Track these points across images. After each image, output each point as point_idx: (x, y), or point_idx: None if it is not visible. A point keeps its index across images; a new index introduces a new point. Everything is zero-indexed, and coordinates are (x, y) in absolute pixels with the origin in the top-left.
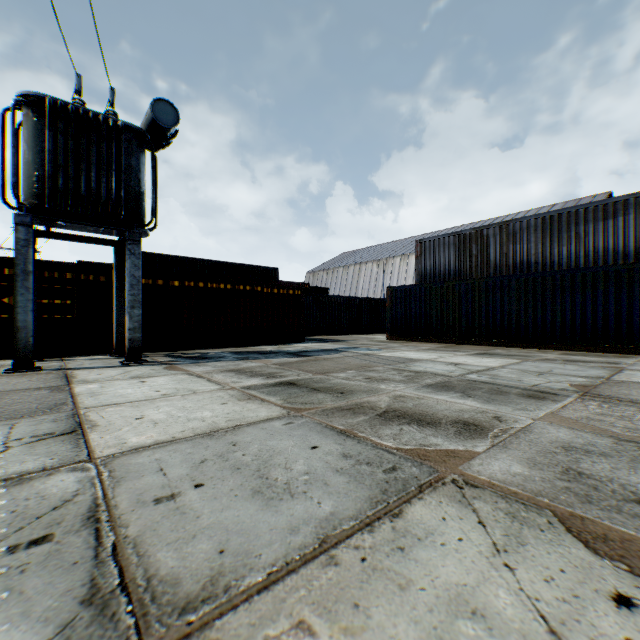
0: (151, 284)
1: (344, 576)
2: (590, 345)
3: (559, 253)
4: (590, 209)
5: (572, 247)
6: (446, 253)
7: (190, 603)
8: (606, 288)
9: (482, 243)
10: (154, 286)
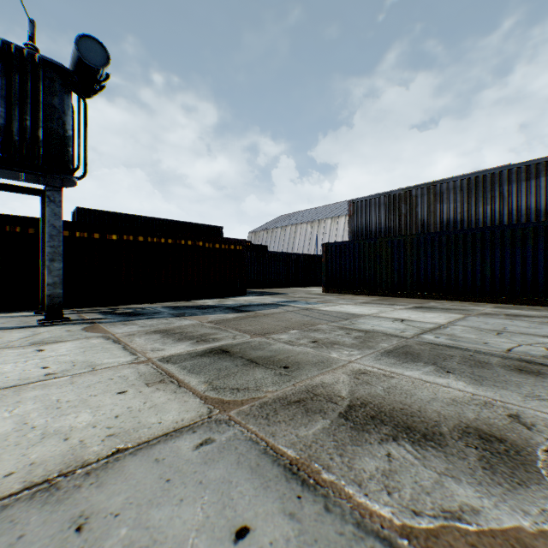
0: (87, 237)
1: None
2: (519, 298)
3: (484, 212)
4: (513, 170)
5: (496, 206)
6: (377, 212)
7: None
8: (535, 243)
9: (411, 203)
10: (90, 239)
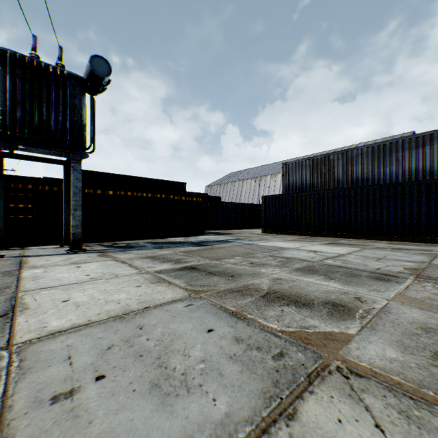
0: (92, 193)
1: None
2: (407, 237)
3: (384, 172)
4: (406, 141)
5: (393, 168)
6: (304, 172)
7: None
8: (419, 196)
9: (329, 165)
10: (94, 194)
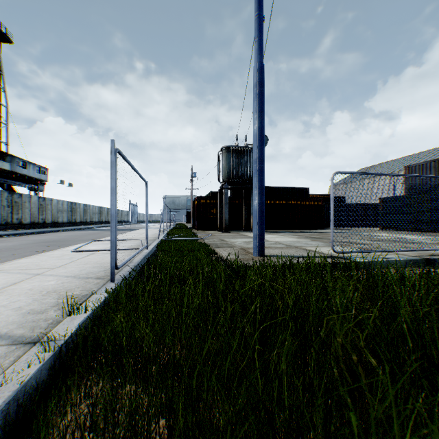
0: None
1: (318, 247)
2: None
3: None
4: None
5: None
6: (427, 173)
7: (299, 246)
8: None
9: None
10: None
